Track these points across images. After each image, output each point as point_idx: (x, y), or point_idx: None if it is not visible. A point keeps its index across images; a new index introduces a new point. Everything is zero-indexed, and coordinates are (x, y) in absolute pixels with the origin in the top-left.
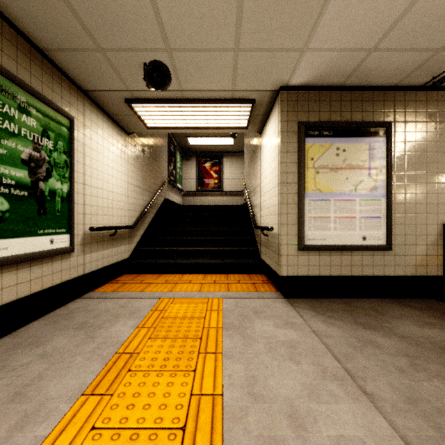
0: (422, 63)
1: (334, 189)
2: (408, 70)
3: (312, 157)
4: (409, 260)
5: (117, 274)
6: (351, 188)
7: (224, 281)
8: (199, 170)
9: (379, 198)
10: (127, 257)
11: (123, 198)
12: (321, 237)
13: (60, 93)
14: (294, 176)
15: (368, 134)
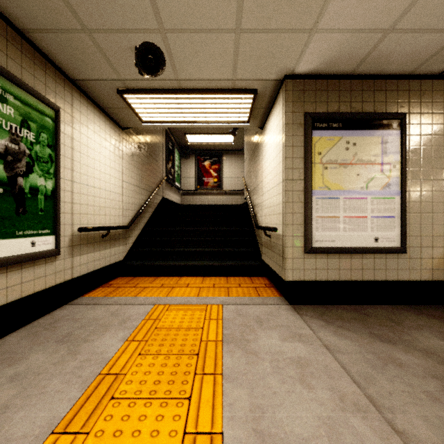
0: (442, 47)
1: (343, 186)
2: (426, 55)
3: (320, 151)
4: (425, 263)
5: (111, 277)
6: (362, 185)
7: (224, 285)
8: (198, 169)
9: (393, 196)
10: (121, 259)
11: (117, 197)
12: (329, 238)
13: (43, 80)
14: (300, 172)
15: (380, 126)
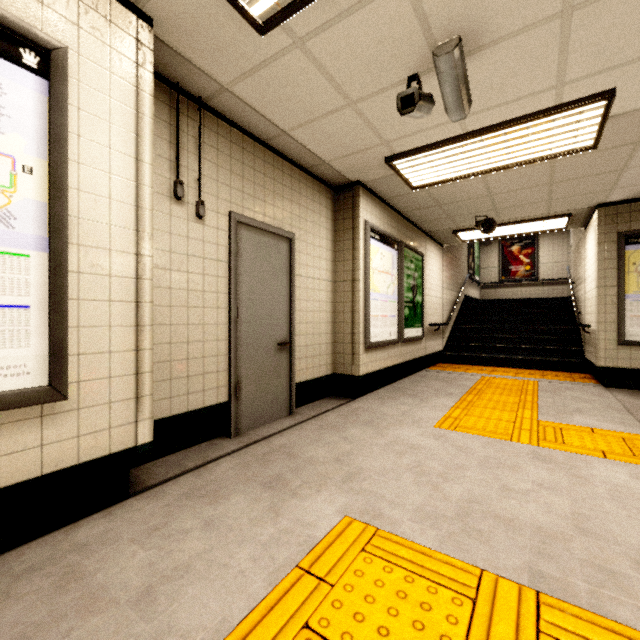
0: None
1: None
2: None
3: (634, 262)
4: None
5: (435, 362)
6: None
7: (539, 374)
8: (502, 256)
9: None
10: (442, 349)
11: (440, 301)
12: None
13: (418, 242)
14: (613, 280)
15: None
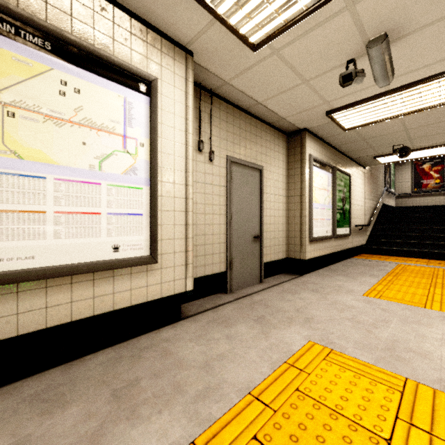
0: None
1: None
2: None
3: None
4: None
5: (359, 253)
6: None
7: None
8: (414, 173)
9: None
10: (364, 244)
11: (362, 208)
12: None
13: (346, 166)
14: None
15: None
